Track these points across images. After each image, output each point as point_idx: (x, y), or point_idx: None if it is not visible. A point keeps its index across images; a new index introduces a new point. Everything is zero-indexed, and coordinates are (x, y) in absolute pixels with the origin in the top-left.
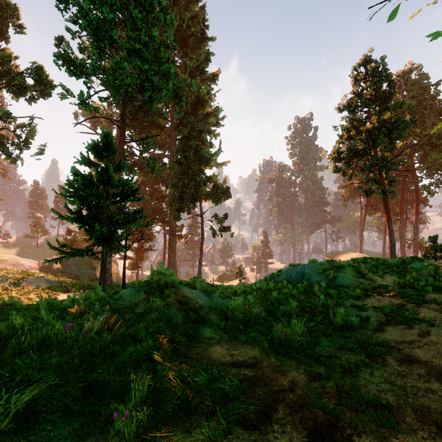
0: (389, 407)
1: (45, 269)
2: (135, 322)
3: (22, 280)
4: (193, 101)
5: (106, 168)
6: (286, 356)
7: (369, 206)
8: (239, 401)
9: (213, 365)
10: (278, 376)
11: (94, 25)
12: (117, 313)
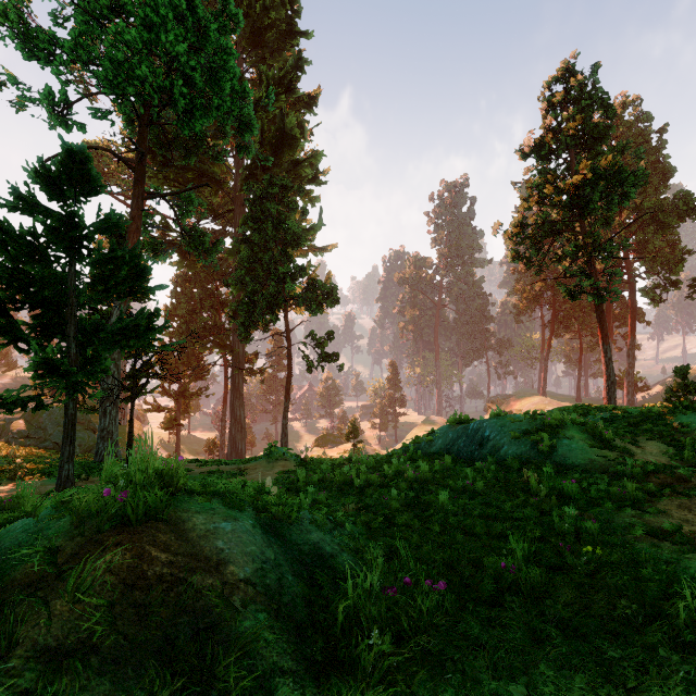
0: None
1: None
2: None
3: None
4: (274, 136)
5: (68, 217)
6: None
7: (556, 323)
8: None
9: None
10: None
11: None
12: None
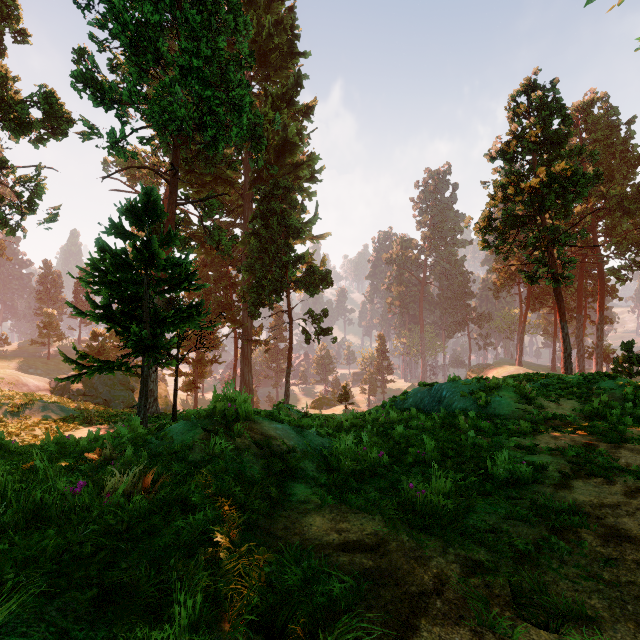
0: (599, 622)
1: (60, 391)
2: (187, 477)
3: (24, 408)
4: (277, 144)
5: (148, 240)
6: (425, 532)
7: (532, 299)
8: (354, 615)
9: (311, 551)
10: (415, 566)
11: (131, 30)
12: (160, 461)
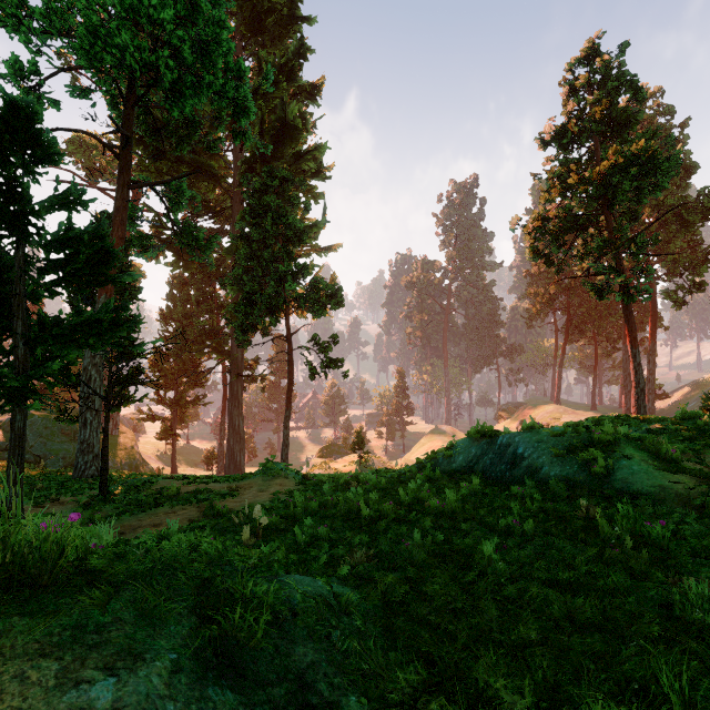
0: None
1: None
2: None
3: None
4: (274, 127)
5: (7, 184)
6: None
7: (570, 328)
8: None
9: None
10: None
11: None
12: None
